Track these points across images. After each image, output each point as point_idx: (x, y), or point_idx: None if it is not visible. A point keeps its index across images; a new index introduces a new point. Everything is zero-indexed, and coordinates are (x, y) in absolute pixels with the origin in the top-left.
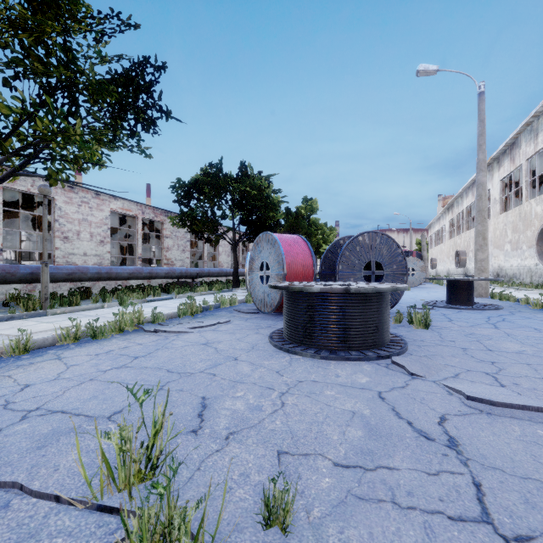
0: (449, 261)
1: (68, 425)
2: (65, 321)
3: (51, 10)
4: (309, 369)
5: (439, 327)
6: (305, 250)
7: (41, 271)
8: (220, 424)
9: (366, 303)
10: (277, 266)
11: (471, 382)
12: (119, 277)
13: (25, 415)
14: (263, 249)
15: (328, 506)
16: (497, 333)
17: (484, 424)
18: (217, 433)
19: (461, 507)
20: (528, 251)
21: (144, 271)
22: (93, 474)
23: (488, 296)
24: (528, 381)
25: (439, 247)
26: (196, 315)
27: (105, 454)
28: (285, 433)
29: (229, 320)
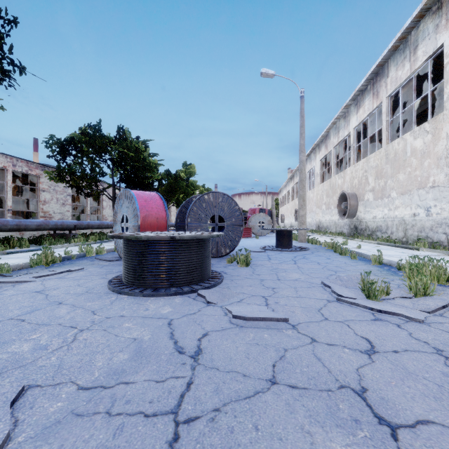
0: (291, 217)
1: None
2: None
3: None
4: (125, 306)
5: (257, 265)
6: (160, 205)
7: None
8: None
9: (186, 248)
10: (133, 219)
11: (247, 304)
12: None
13: None
14: (123, 203)
15: (39, 429)
16: (293, 267)
17: (231, 335)
18: None
19: (162, 405)
20: (334, 210)
21: (10, 223)
22: None
23: (306, 241)
24: (285, 300)
25: (286, 206)
26: (53, 264)
27: None
28: (52, 367)
29: (83, 267)
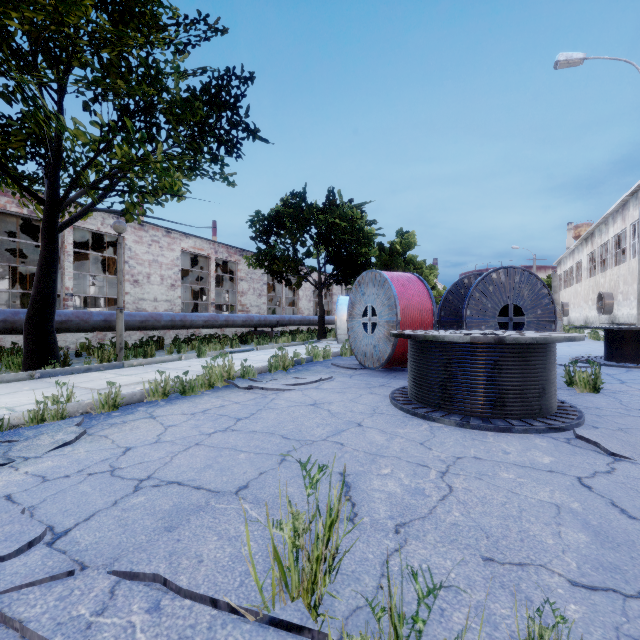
0: (587, 307)
1: (190, 501)
2: (145, 375)
3: (134, 20)
4: (462, 441)
5: (612, 391)
6: (422, 291)
7: (116, 317)
8: (379, 511)
9: (530, 357)
10: (387, 311)
11: None
12: (193, 325)
13: (137, 485)
14: (367, 290)
15: None
16: None
17: None
18: (381, 524)
19: None
20: None
21: (220, 318)
22: (248, 572)
23: None
24: None
25: (572, 288)
26: (288, 369)
27: (252, 544)
28: (474, 529)
29: (331, 376)
